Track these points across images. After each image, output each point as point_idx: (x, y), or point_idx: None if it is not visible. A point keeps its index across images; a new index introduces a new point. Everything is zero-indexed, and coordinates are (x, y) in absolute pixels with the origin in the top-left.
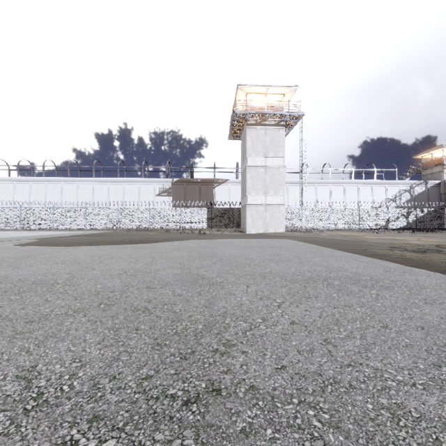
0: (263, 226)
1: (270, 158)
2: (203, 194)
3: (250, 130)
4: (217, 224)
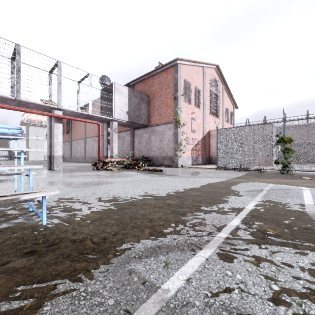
0: (36, 158)
1: (38, 137)
2: (2, 143)
3: (30, 127)
4: (13, 158)
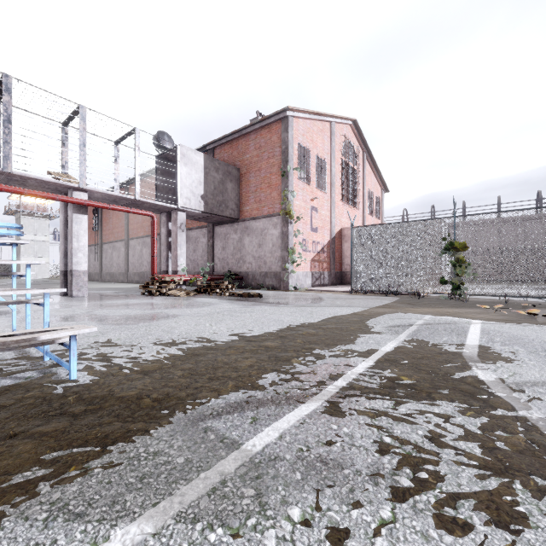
0: (34, 275)
1: (39, 236)
2: None
3: (24, 218)
4: None
